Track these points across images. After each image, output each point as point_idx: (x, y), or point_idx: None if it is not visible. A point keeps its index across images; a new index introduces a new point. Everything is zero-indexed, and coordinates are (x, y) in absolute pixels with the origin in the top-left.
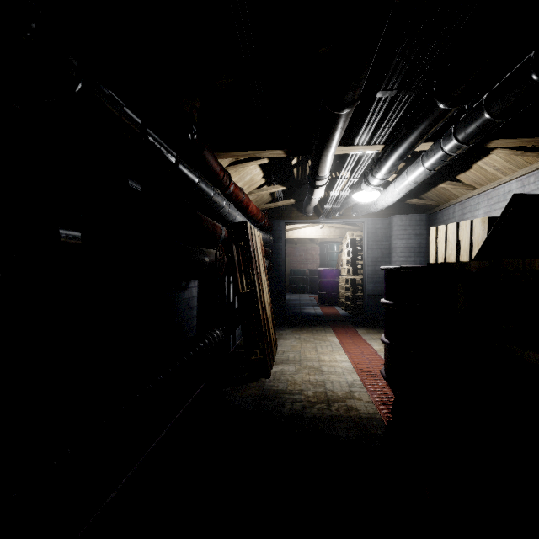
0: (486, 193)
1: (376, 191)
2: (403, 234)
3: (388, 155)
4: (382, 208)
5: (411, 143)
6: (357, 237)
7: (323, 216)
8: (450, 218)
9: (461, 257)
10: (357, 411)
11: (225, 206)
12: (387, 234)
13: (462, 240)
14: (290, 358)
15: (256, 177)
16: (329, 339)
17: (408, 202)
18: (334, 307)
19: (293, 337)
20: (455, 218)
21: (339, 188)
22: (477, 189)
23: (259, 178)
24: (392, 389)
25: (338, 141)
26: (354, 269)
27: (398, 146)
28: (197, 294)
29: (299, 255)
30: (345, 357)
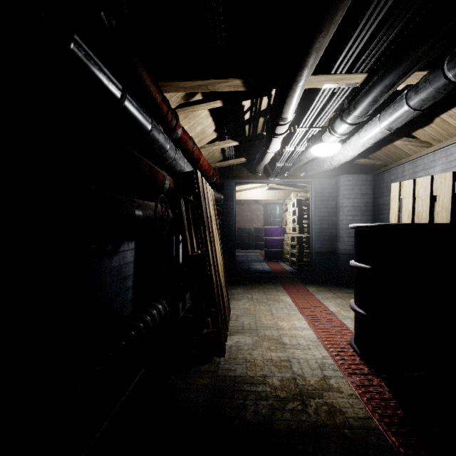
0: (444, 149)
1: (337, 143)
2: (350, 194)
3: (373, 85)
4: (338, 164)
5: (416, 59)
6: (301, 197)
7: (273, 175)
8: (398, 177)
9: (438, 214)
10: (343, 414)
11: (170, 150)
12: (334, 194)
13: (440, 195)
14: (246, 325)
15: (207, 129)
16: (283, 300)
17: (356, 162)
18: (280, 263)
19: (245, 297)
20: (405, 177)
21: (297, 141)
22: (433, 146)
23: (211, 132)
24: (372, 371)
25: (319, 57)
26: (301, 228)
27: (394, 68)
28: (134, 259)
29: (245, 215)
30: (305, 323)
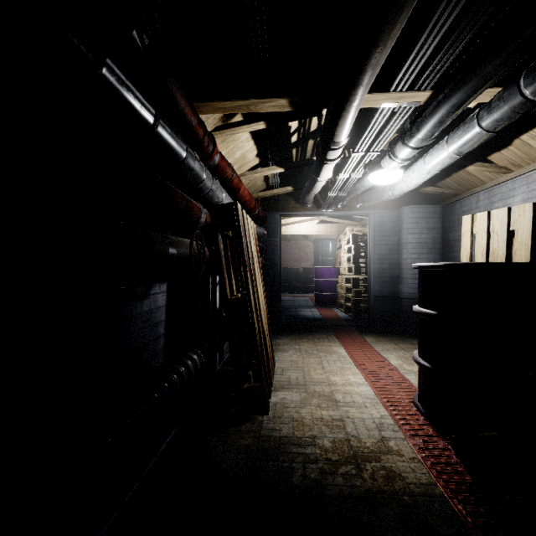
0: (525, 176)
1: (399, 170)
2: (415, 228)
3: (439, 105)
4: (400, 194)
5: (487, 76)
6: (358, 232)
7: (325, 206)
8: (472, 208)
9: (517, 251)
10: (403, 480)
11: (206, 179)
12: (396, 228)
13: (518, 229)
14: (293, 380)
15: (248, 154)
16: (336, 351)
17: (422, 191)
18: (333, 309)
19: (292, 348)
20: (479, 208)
21: (352, 167)
22: (512, 172)
23: (252, 157)
24: (437, 433)
25: (375, 74)
26: (357, 268)
27: (462, 86)
28: (166, 303)
29: (292, 253)
30: (361, 378)
